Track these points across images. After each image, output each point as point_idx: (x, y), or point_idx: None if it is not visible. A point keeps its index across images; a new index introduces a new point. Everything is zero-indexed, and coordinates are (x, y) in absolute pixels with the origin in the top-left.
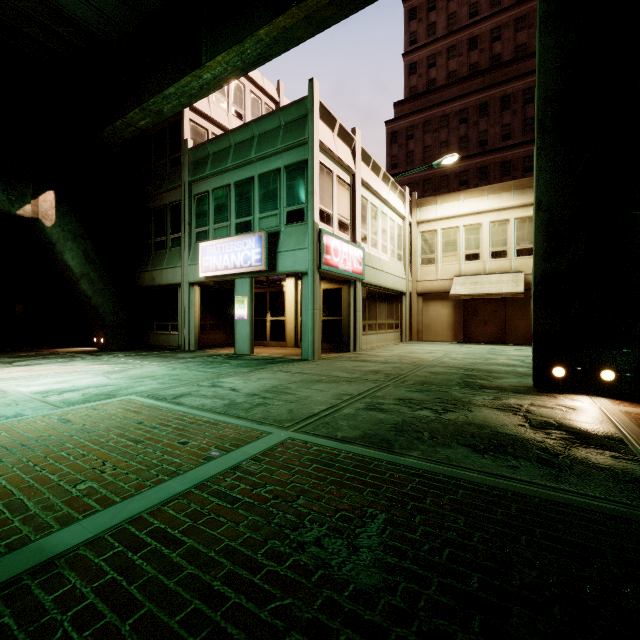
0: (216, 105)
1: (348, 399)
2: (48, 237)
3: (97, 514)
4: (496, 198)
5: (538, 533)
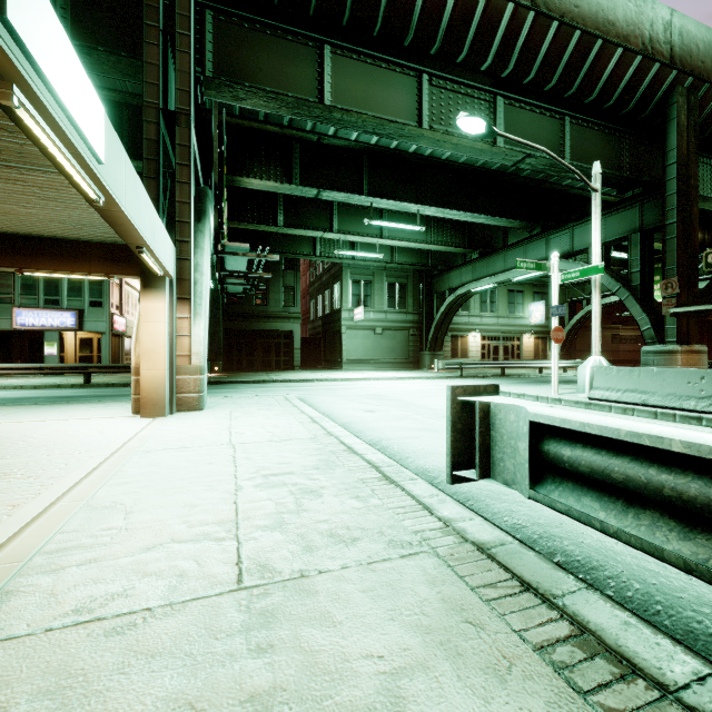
0: None
1: None
2: None
3: None
4: None
5: None
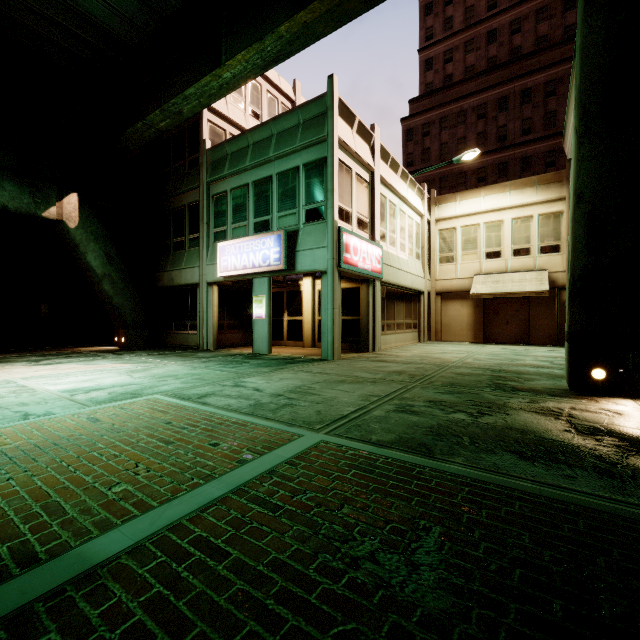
0: (233, 105)
1: (376, 400)
2: (72, 238)
3: (135, 519)
4: (519, 194)
5: (617, 554)
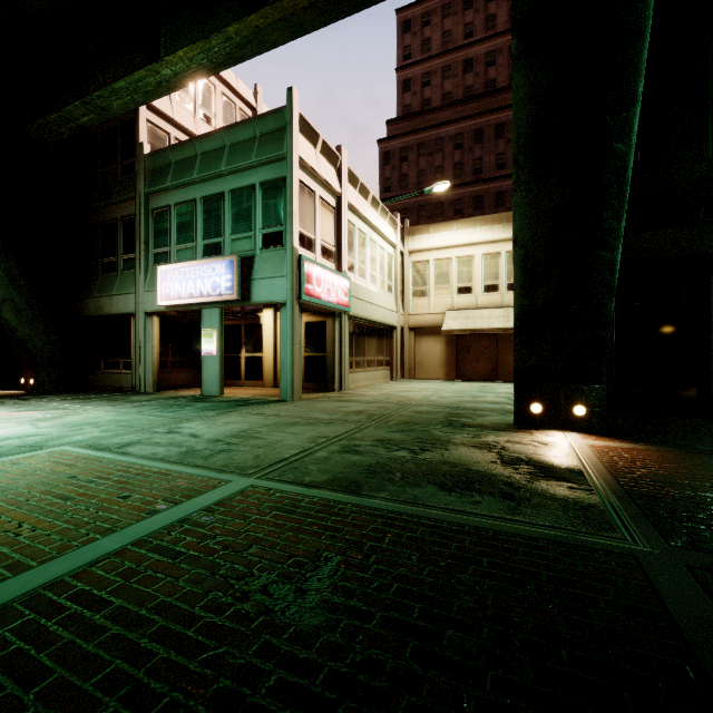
0: (180, 106)
1: (323, 442)
2: None
3: (5, 582)
4: (488, 230)
5: (485, 562)
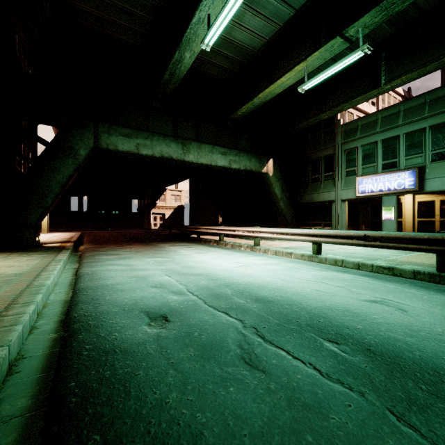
0: None
1: None
2: (269, 181)
3: None
4: None
5: None
